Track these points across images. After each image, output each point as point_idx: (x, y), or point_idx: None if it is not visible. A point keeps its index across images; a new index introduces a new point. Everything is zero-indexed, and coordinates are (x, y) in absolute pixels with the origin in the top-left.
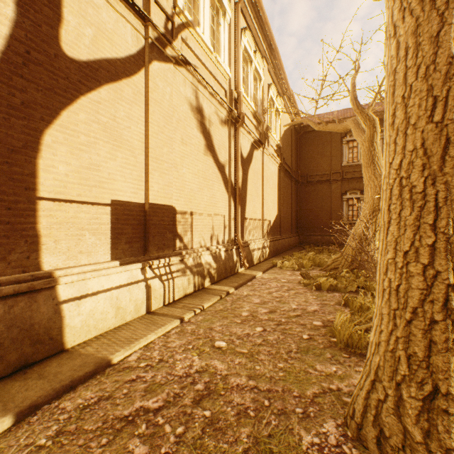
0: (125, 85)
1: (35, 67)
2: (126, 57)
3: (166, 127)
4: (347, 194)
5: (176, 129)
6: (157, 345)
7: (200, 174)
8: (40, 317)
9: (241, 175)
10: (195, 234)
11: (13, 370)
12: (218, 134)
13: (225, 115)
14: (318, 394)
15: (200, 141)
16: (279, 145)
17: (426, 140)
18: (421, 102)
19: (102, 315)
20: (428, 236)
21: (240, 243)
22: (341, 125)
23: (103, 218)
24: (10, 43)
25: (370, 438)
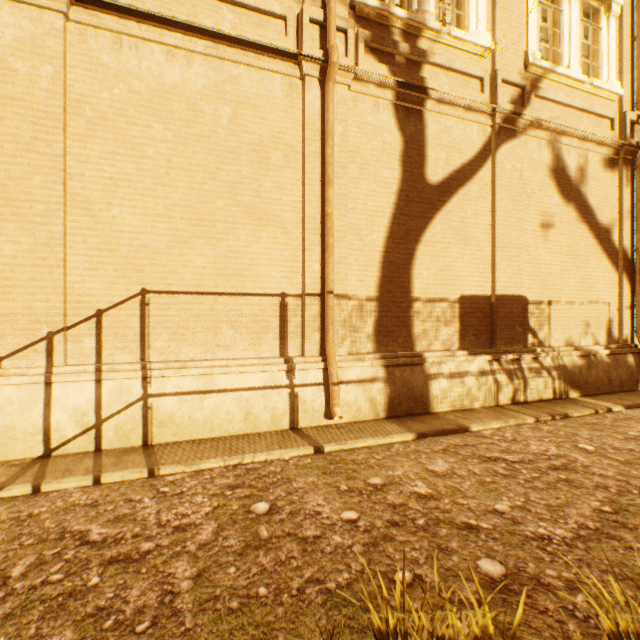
0: (471, 185)
1: (410, 204)
2: (472, 157)
3: (514, 209)
4: None
5: (527, 206)
6: (508, 430)
7: (562, 251)
8: (416, 383)
9: None
10: (554, 329)
11: (404, 414)
12: (596, 187)
13: (609, 155)
14: None
15: (562, 208)
16: None
17: None
18: None
19: (455, 394)
20: None
21: None
22: None
23: (453, 311)
24: (398, 195)
25: None
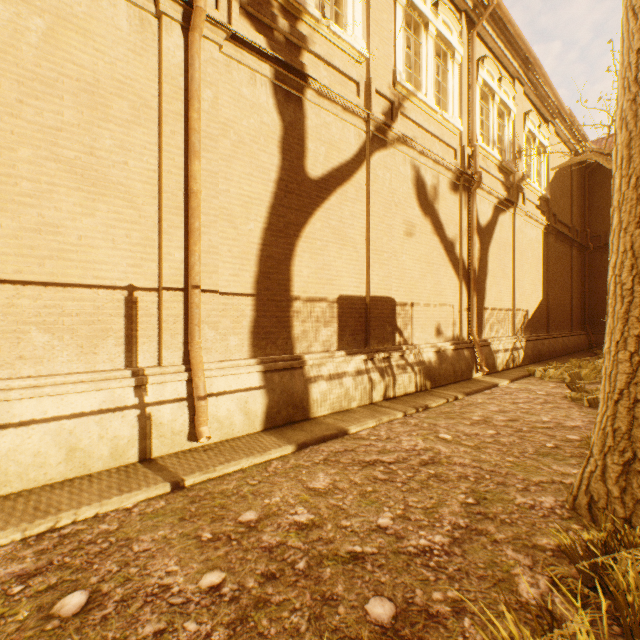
0: (349, 186)
1: (290, 196)
2: (350, 159)
3: (385, 215)
4: None
5: (395, 214)
6: (383, 428)
7: (422, 258)
8: (296, 388)
9: (478, 252)
10: (416, 328)
11: (284, 423)
12: (445, 206)
13: (454, 180)
14: (544, 482)
15: (422, 221)
16: (544, 196)
17: (634, 244)
18: (631, 209)
19: (334, 396)
20: (634, 328)
21: (475, 341)
22: None
23: (333, 312)
24: (277, 184)
25: (583, 505)
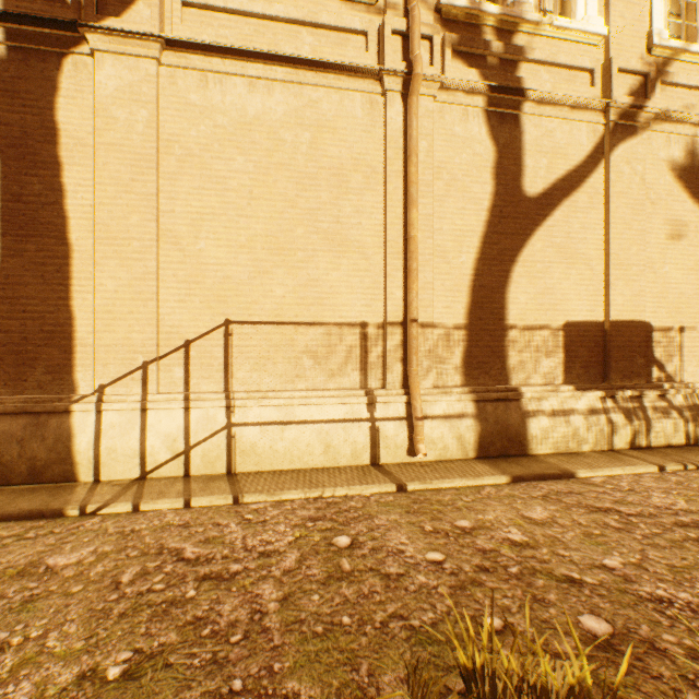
0: (578, 194)
1: (504, 220)
2: (580, 163)
3: (634, 219)
4: None
5: (650, 215)
6: (624, 479)
7: None
8: (511, 421)
9: None
10: (688, 360)
11: (497, 455)
12: None
13: None
14: None
15: None
16: None
17: None
18: None
19: (558, 435)
20: None
21: None
22: None
23: (556, 340)
24: (490, 212)
25: None
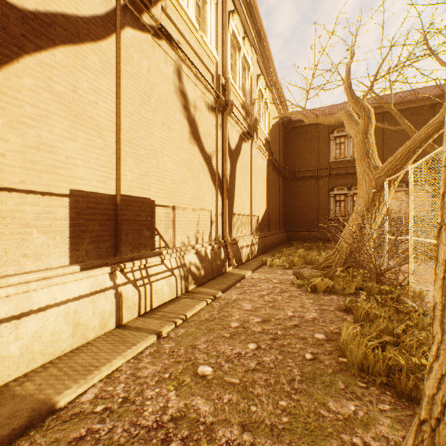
0: (89, 50)
1: None
2: (91, 17)
3: (142, 107)
4: (334, 190)
5: (155, 111)
6: (124, 373)
7: (184, 164)
8: None
9: (229, 168)
10: (178, 231)
11: None
12: (204, 121)
13: (211, 101)
14: None
15: (184, 127)
16: (267, 138)
17: None
18: None
19: (53, 336)
20: None
21: (228, 240)
22: (333, 117)
23: (59, 211)
24: None
25: None
